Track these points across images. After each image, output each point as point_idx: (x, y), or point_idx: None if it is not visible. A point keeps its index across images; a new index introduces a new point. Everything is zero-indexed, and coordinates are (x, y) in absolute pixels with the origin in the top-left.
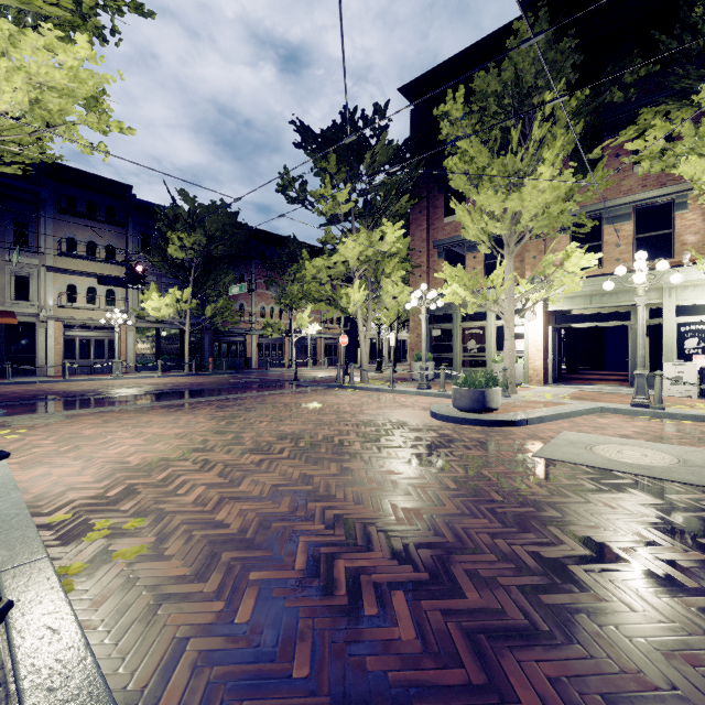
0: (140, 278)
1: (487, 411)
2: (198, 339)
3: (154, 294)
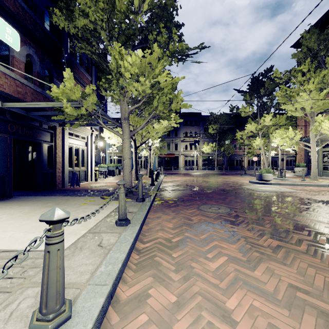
0: (197, 143)
1: (262, 180)
2: (222, 159)
3: (204, 146)
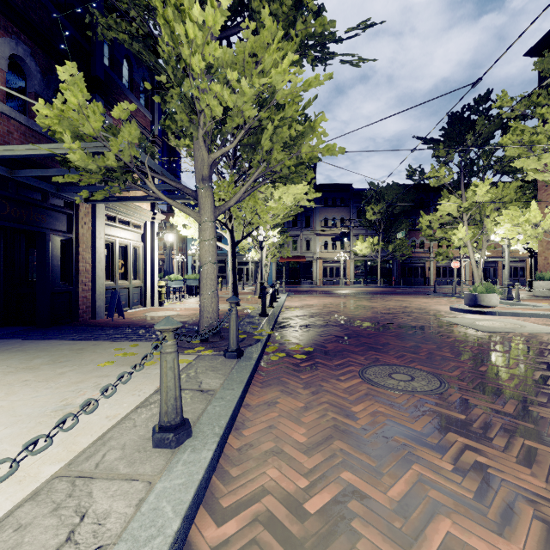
0: (345, 237)
1: (478, 306)
2: (390, 266)
3: (358, 242)
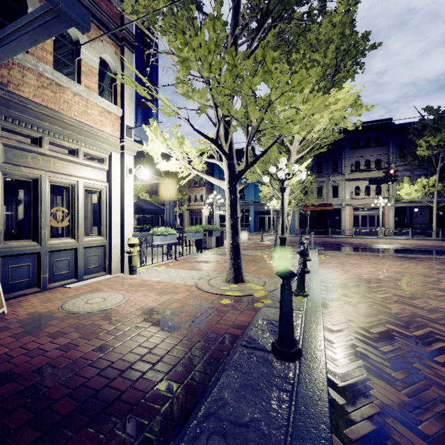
0: (392, 177)
1: None
2: None
3: (405, 184)
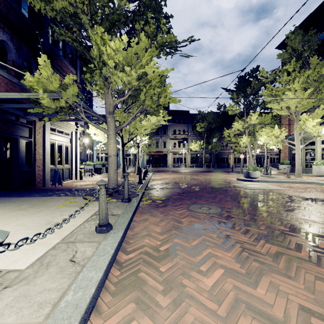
0: (185, 140)
1: (250, 178)
2: (210, 157)
3: (192, 143)
